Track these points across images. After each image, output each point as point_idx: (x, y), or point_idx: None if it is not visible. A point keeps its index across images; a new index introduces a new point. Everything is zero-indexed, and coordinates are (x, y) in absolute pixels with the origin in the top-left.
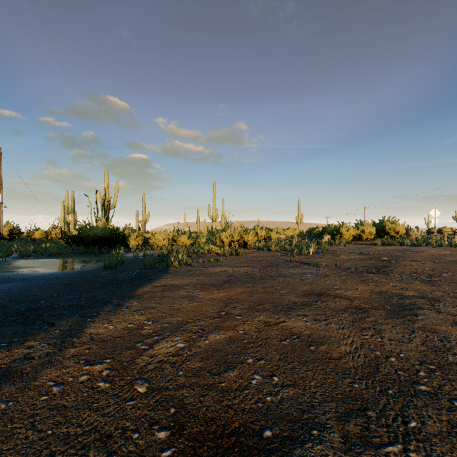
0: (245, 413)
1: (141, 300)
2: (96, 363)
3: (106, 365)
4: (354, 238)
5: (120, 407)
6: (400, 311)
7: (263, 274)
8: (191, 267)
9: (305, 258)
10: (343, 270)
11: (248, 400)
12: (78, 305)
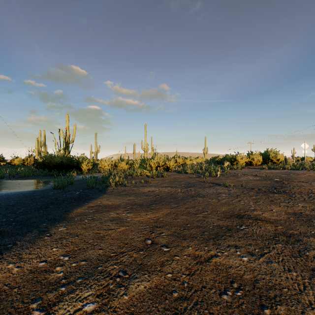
0: None
1: (69, 224)
2: None
3: None
4: (246, 164)
5: None
6: None
7: (184, 194)
8: (125, 187)
9: (214, 179)
10: (249, 190)
11: None
12: (3, 232)
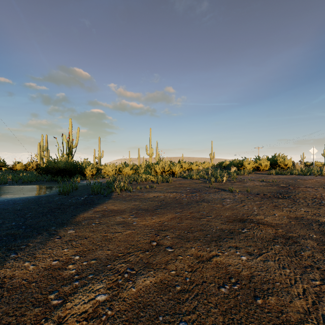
0: None
1: (77, 227)
2: None
3: None
4: (253, 169)
5: None
6: None
7: (189, 199)
8: (130, 192)
9: (220, 185)
10: (254, 196)
11: None
12: (14, 235)
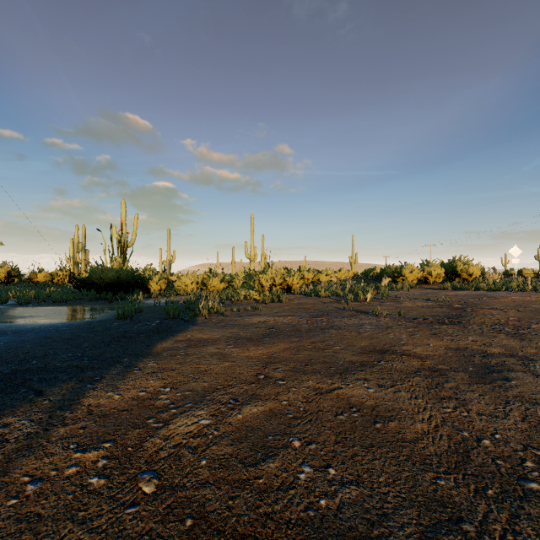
0: (290, 527)
1: (158, 359)
2: (90, 448)
3: (103, 452)
4: (419, 281)
5: (116, 517)
6: (486, 374)
7: (312, 325)
8: (224, 316)
9: (361, 306)
10: (408, 321)
11: (295, 505)
12: (79, 367)
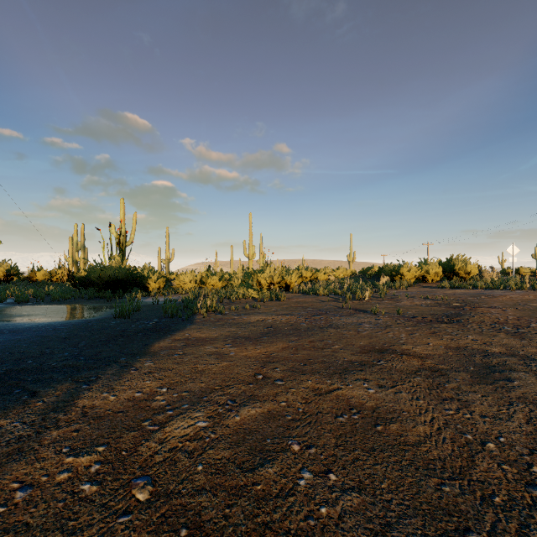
0: None
1: (155, 358)
2: (83, 452)
3: (96, 456)
4: (417, 279)
5: (107, 527)
6: (488, 374)
7: (310, 324)
8: (222, 315)
9: (360, 304)
10: (407, 320)
11: (295, 514)
12: (75, 366)
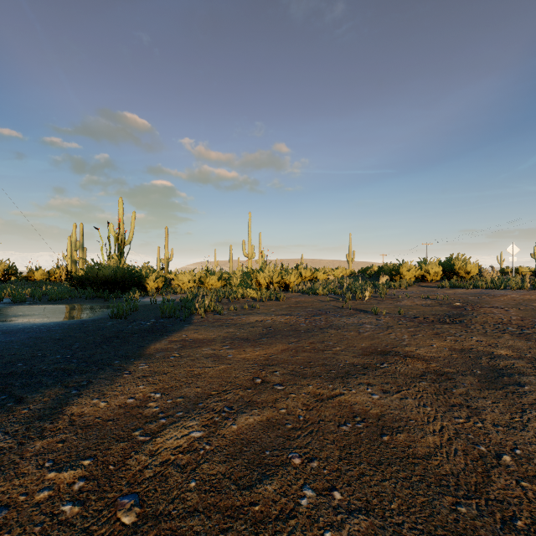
0: None
1: (150, 361)
2: (67, 466)
3: (81, 472)
4: (416, 279)
5: None
6: (496, 378)
7: (310, 325)
8: (220, 315)
9: (360, 304)
10: (409, 320)
11: None
12: (66, 370)
